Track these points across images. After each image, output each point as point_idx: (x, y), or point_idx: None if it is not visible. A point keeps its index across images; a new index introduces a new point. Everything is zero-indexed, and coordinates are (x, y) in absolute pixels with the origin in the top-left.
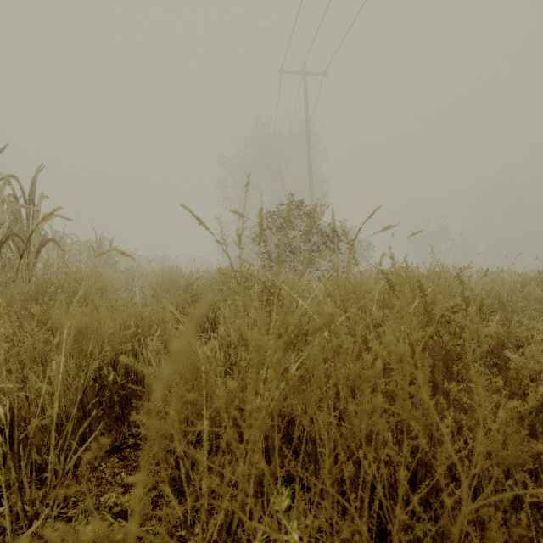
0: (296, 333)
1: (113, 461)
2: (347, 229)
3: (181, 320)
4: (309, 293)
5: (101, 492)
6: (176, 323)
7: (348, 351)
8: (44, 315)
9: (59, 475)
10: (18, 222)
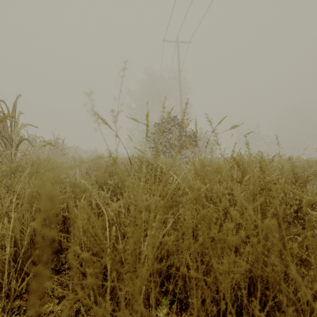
0: (171, 204)
1: (53, 280)
2: (202, 133)
3: (92, 190)
4: (180, 171)
5: (43, 303)
6: (99, 189)
7: (212, 219)
8: (11, 185)
9: (16, 291)
10: (5, 128)
